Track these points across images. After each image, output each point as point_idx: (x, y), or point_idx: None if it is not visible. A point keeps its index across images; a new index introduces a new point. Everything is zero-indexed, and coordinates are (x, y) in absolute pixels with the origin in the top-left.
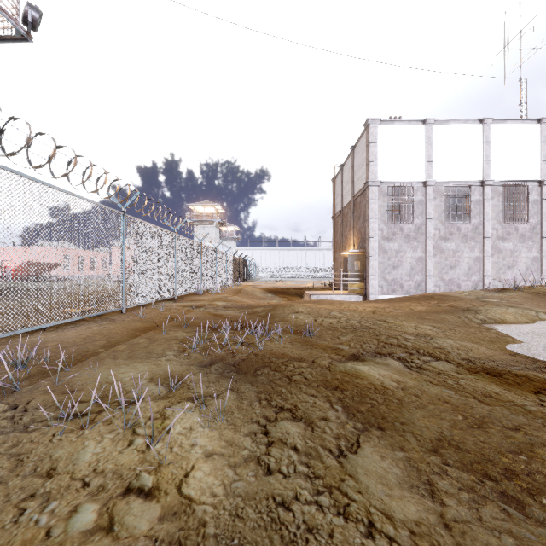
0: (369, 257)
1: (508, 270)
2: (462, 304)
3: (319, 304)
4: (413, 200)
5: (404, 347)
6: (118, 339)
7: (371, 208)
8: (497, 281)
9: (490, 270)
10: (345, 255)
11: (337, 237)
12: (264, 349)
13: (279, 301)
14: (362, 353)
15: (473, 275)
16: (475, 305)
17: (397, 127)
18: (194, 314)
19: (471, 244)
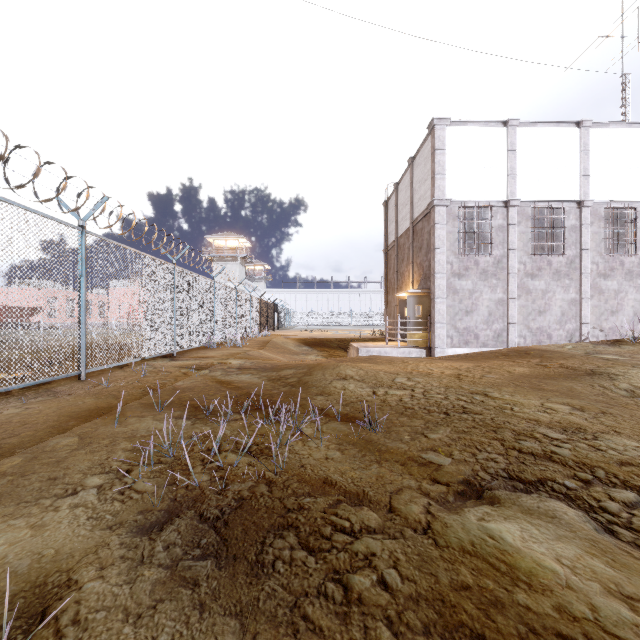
0: (435, 298)
1: (612, 316)
2: (580, 365)
3: (374, 363)
4: (491, 224)
5: (563, 463)
6: (23, 439)
7: (438, 235)
8: (598, 331)
9: (589, 315)
10: (400, 297)
11: (390, 275)
12: (289, 466)
13: (317, 356)
14: (484, 479)
15: (568, 322)
16: (600, 366)
17: (470, 130)
18: (189, 381)
19: (565, 282)
